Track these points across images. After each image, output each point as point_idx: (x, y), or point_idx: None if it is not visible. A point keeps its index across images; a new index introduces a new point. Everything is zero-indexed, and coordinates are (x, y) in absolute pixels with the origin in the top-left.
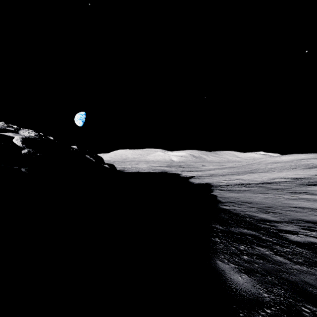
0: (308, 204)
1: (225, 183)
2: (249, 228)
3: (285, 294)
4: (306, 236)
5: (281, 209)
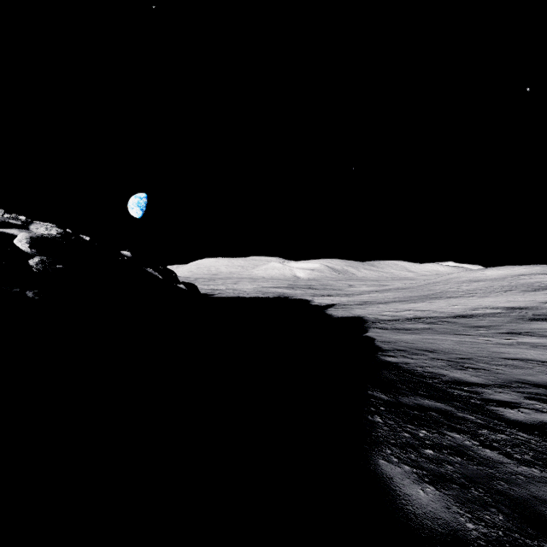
0: (534, 353)
1: (388, 316)
2: (433, 397)
3: (505, 523)
4: (535, 411)
5: (487, 362)
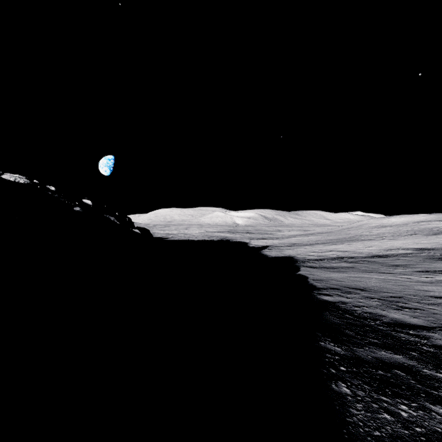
0: None
1: (314, 255)
2: (387, 346)
3: None
4: None
5: (418, 301)
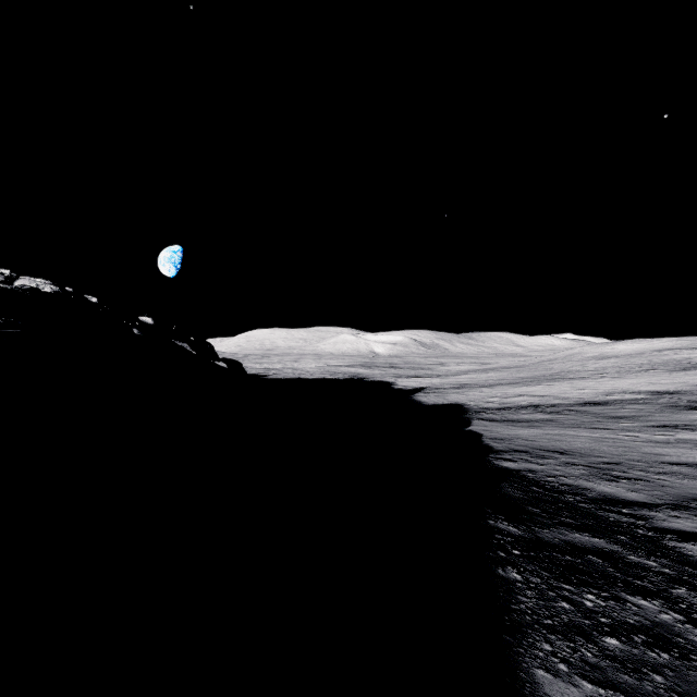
0: None
1: (495, 403)
2: (584, 528)
3: None
4: None
5: (643, 469)
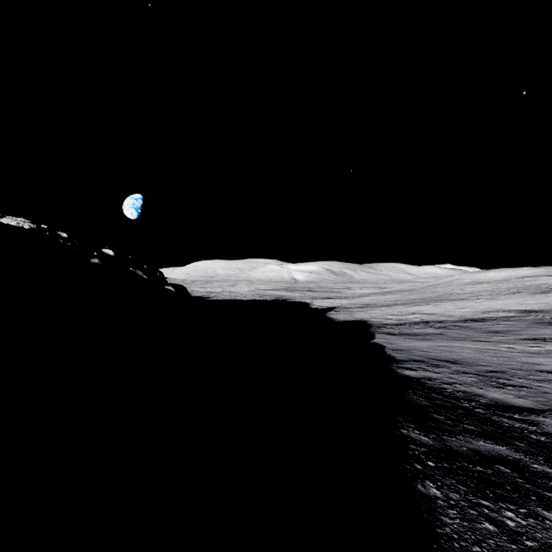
0: None
1: (393, 319)
2: (486, 435)
3: None
4: None
5: (524, 376)
